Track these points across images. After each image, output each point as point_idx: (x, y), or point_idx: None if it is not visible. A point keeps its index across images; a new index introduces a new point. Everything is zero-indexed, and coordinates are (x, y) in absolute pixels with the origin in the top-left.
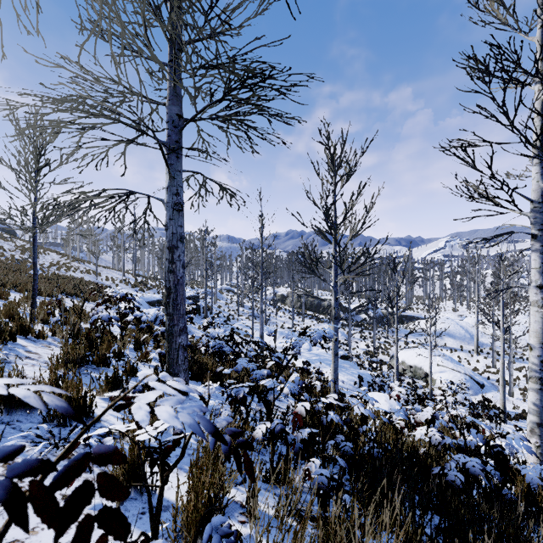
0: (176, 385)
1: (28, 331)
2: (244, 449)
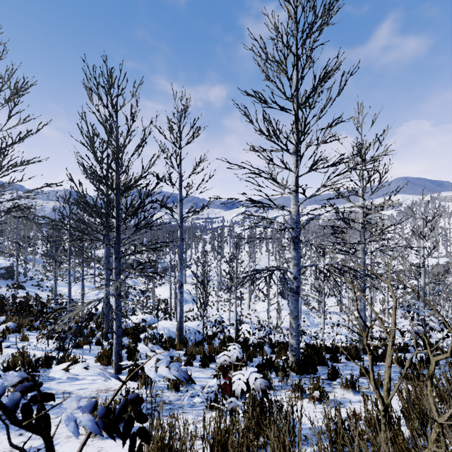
0: None
1: None
2: None
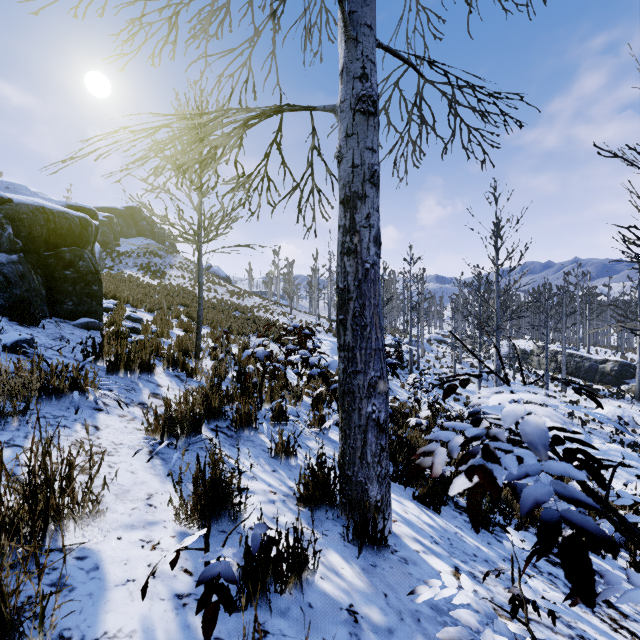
0: None
1: (182, 367)
2: None
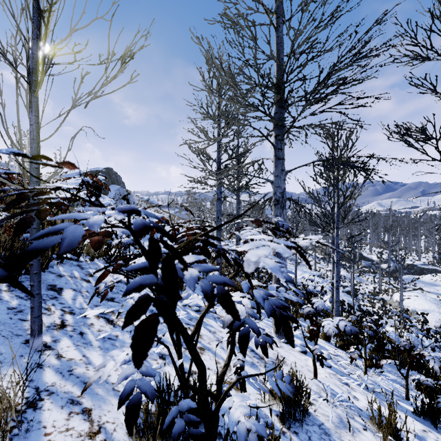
0: None
1: None
2: None
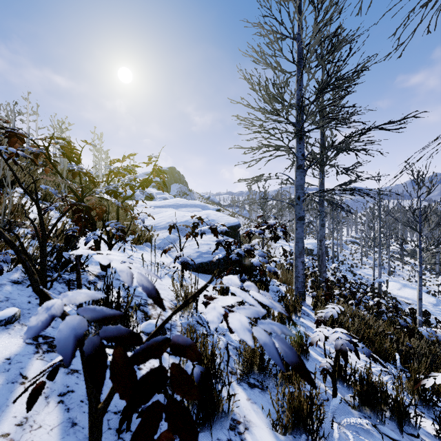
0: (332, 278)
1: None
2: (340, 287)
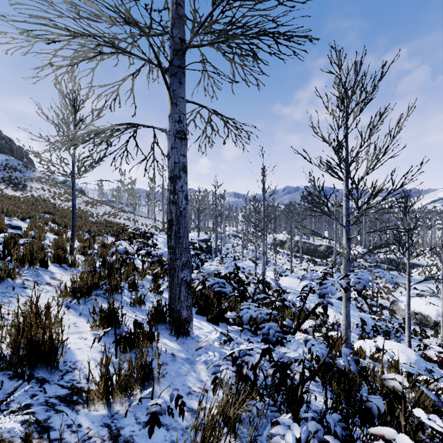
0: None
1: (64, 260)
2: None
